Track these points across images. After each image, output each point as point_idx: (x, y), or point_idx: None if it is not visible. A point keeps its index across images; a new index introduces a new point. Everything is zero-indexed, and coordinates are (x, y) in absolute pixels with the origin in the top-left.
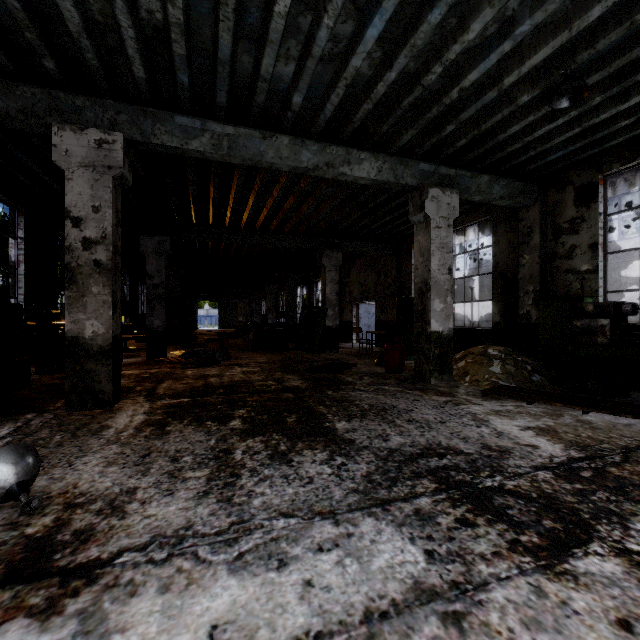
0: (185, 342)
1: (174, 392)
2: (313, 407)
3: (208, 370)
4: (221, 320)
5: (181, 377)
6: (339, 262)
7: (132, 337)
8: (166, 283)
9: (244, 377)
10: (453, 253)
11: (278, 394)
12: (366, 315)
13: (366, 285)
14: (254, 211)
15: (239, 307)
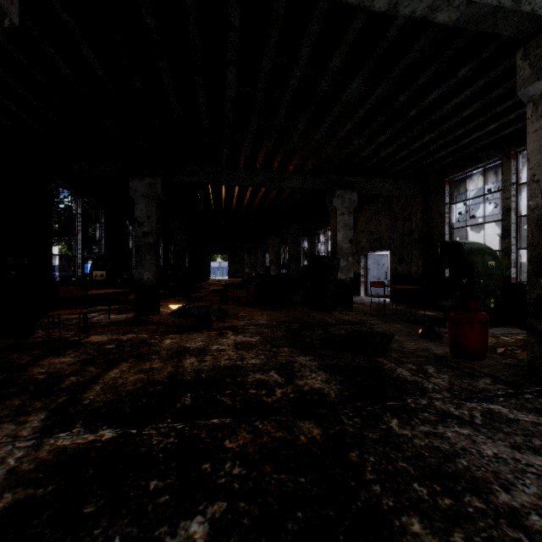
0: (187, 294)
1: (108, 399)
2: (393, 523)
3: (192, 338)
4: (230, 271)
5: (149, 353)
6: (353, 203)
7: (112, 292)
8: (158, 231)
9: (234, 358)
10: (519, 181)
11: (289, 424)
12: (375, 266)
13: (378, 233)
14: (253, 141)
15: (245, 260)
